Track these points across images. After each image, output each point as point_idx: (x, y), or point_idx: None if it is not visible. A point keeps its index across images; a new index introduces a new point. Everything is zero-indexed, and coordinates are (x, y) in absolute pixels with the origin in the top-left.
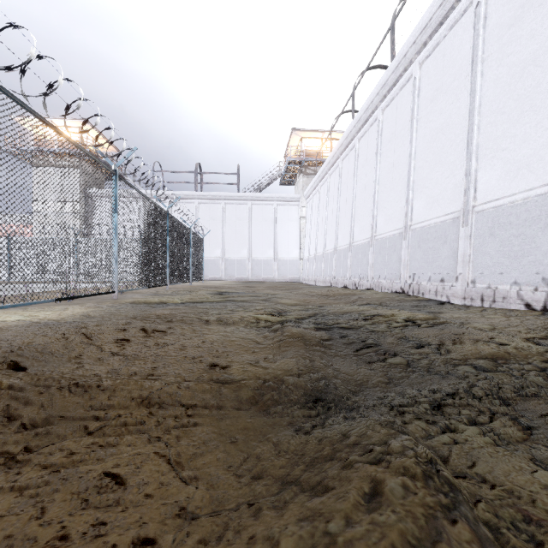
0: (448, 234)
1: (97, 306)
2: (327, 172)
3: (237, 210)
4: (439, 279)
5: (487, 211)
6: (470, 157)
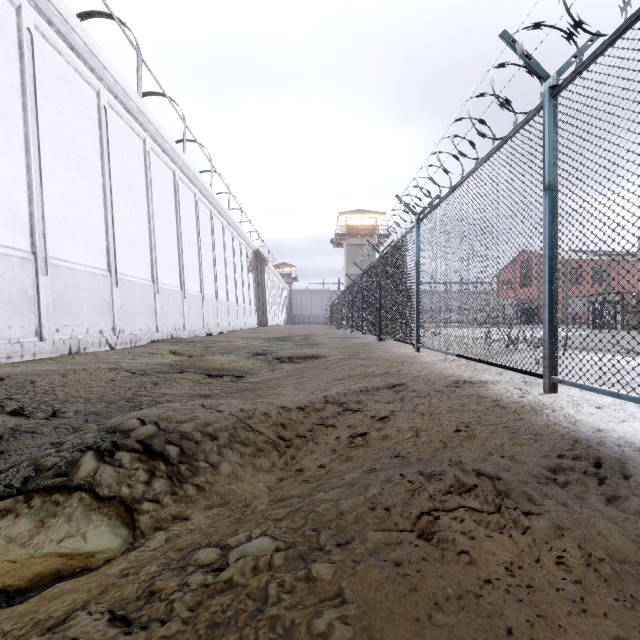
0: None
1: None
2: None
3: None
4: None
5: None
6: None
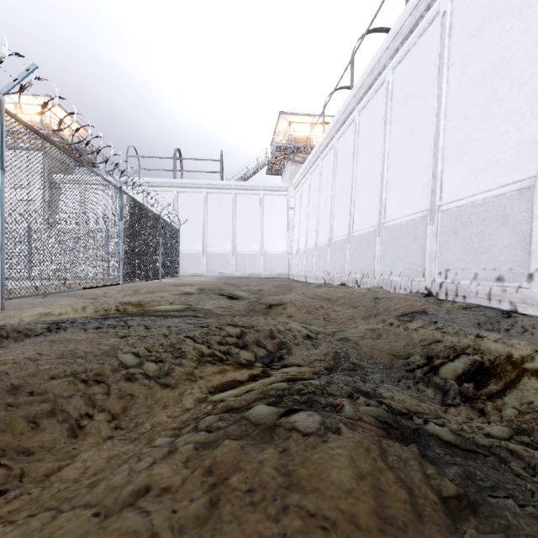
0: (509, 212)
1: None
2: (319, 156)
3: (220, 199)
4: (494, 277)
5: None
6: None
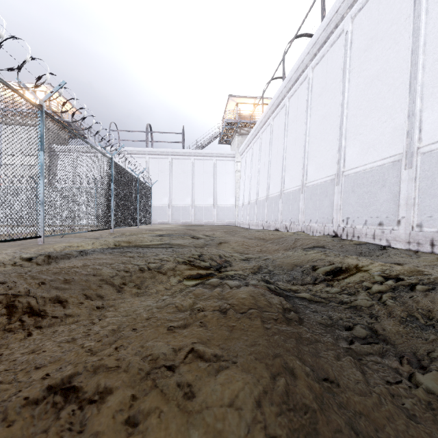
0: (387, 177)
1: (15, 252)
2: (259, 130)
3: (182, 164)
4: (377, 223)
5: (437, 151)
6: (413, 97)
